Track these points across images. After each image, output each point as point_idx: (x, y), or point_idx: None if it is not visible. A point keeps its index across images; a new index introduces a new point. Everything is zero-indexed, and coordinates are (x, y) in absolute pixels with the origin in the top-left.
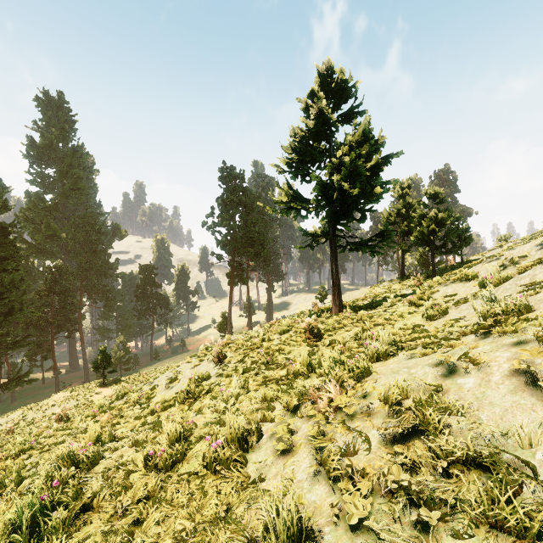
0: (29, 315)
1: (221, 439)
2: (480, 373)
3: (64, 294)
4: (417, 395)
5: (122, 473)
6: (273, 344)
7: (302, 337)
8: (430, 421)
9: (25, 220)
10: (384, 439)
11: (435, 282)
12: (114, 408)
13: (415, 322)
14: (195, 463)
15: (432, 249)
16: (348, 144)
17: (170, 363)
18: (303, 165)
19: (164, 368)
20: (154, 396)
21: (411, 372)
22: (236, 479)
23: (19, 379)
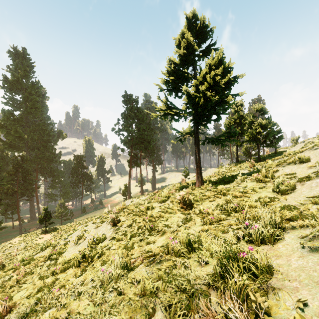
0: (2, 186)
1: None
2: None
3: (25, 173)
4: None
5: None
6: (155, 211)
7: (177, 206)
8: None
9: (1, 127)
10: None
11: (270, 165)
12: (34, 260)
13: (268, 196)
14: None
15: (258, 144)
16: (208, 67)
17: (91, 216)
18: (176, 84)
19: (85, 221)
20: (65, 251)
21: None
22: None
23: None
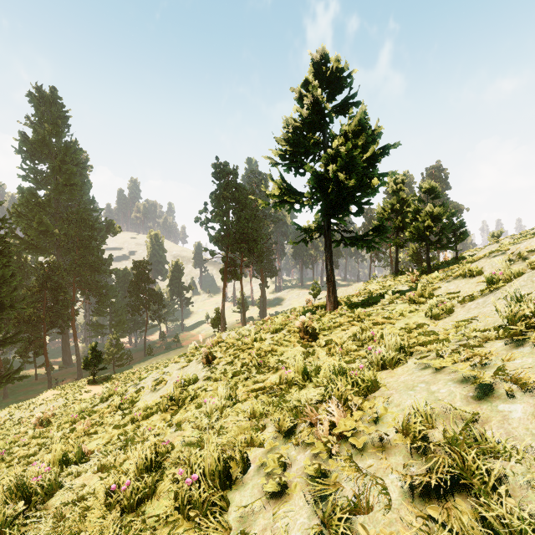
0: (20, 311)
1: (198, 473)
2: (530, 398)
3: (57, 290)
4: (447, 426)
5: (78, 512)
6: (265, 344)
7: (296, 336)
8: (474, 469)
9: (17, 215)
10: (408, 489)
11: (435, 279)
12: (96, 412)
13: (417, 322)
14: (165, 503)
15: (427, 245)
16: (343, 134)
17: (162, 359)
18: (296, 157)
19: (155, 365)
20: (139, 400)
21: (431, 390)
22: (213, 533)
23: (9, 376)
